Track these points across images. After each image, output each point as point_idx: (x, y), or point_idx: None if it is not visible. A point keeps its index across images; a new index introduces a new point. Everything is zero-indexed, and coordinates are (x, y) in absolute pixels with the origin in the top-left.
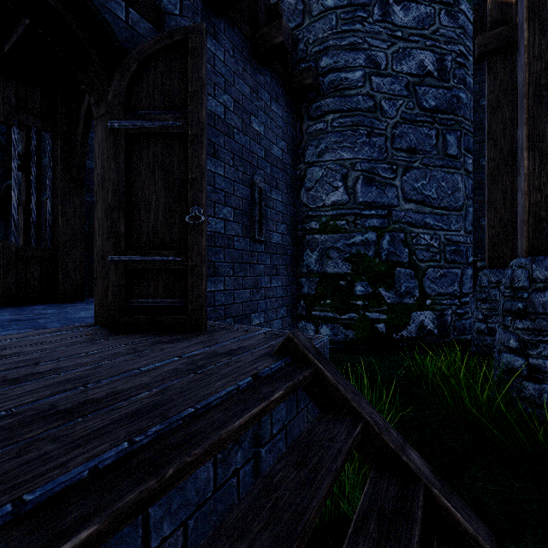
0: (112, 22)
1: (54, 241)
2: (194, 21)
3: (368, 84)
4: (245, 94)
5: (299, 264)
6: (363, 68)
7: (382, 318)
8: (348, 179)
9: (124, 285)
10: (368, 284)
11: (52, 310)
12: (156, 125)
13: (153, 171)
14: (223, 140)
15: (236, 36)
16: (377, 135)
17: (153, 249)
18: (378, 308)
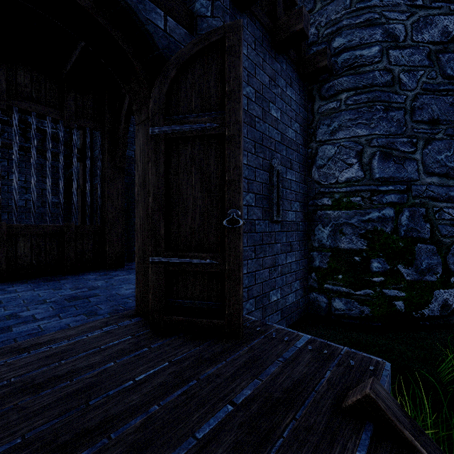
0: (153, 32)
1: (102, 218)
2: (224, 20)
3: (385, 58)
4: (264, 83)
5: (310, 238)
6: (380, 42)
7: (400, 296)
8: (363, 155)
9: (164, 286)
10: (385, 261)
11: (101, 281)
12: (193, 128)
13: (190, 174)
14: (246, 130)
15: (257, 29)
16: (395, 109)
17: (190, 251)
18: (396, 285)
